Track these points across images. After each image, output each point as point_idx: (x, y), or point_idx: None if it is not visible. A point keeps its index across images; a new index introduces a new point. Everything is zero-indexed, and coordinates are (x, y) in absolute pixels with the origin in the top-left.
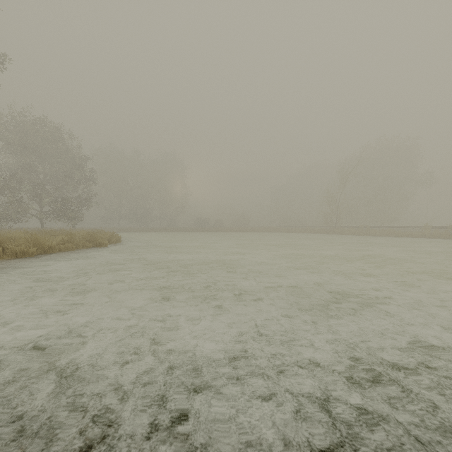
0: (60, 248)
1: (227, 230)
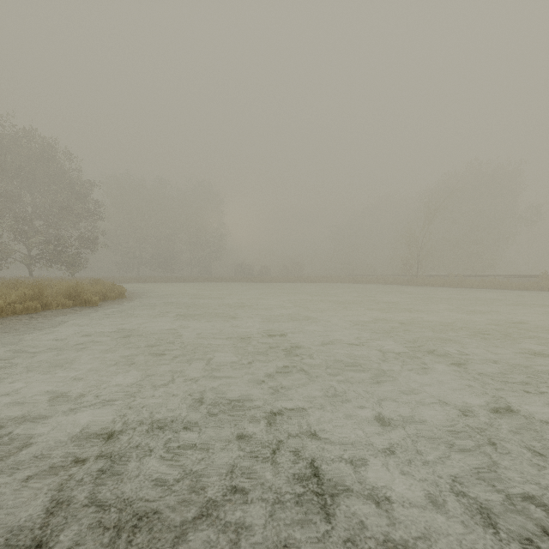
0: (16, 310)
1: (275, 280)
